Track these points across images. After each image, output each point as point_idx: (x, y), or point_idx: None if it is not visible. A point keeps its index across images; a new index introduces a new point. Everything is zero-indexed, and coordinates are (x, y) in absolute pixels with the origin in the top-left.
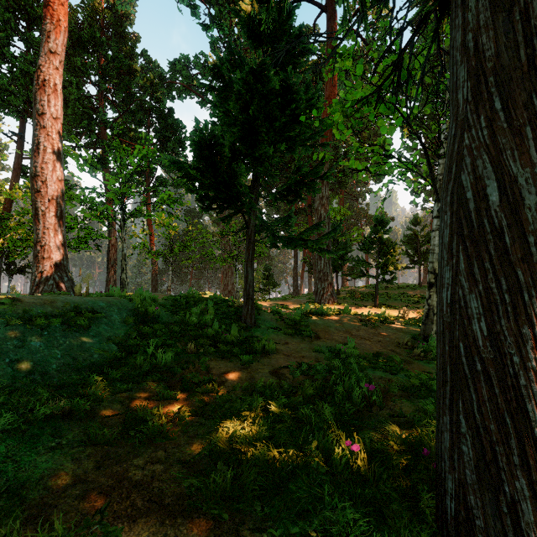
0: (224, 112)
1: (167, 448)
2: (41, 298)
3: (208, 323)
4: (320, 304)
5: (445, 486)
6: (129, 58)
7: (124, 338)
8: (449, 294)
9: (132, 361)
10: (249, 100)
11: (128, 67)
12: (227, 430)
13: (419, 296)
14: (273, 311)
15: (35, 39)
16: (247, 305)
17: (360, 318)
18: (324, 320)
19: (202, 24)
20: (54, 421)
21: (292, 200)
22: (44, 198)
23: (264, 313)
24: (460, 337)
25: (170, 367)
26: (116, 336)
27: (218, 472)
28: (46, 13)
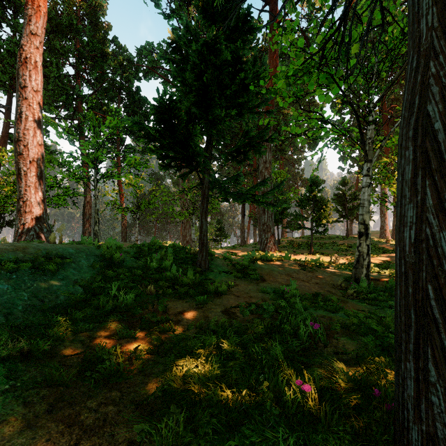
0: (181, 81)
1: (122, 388)
2: (14, 245)
3: (167, 267)
4: (264, 252)
5: (408, 436)
6: (102, 43)
7: (90, 281)
8: (413, 233)
9: (95, 302)
10: (203, 69)
11: (101, 51)
12: (181, 369)
13: (347, 245)
14: (225, 257)
15: (20, 25)
16: (202, 252)
17: (299, 263)
18: (268, 265)
19: (164, 14)
20: (12, 362)
21: (241, 161)
22: (26, 160)
23: (217, 259)
24: (427, 279)
25: (131, 307)
26: (82, 279)
27: (170, 416)
28: (28, 0)
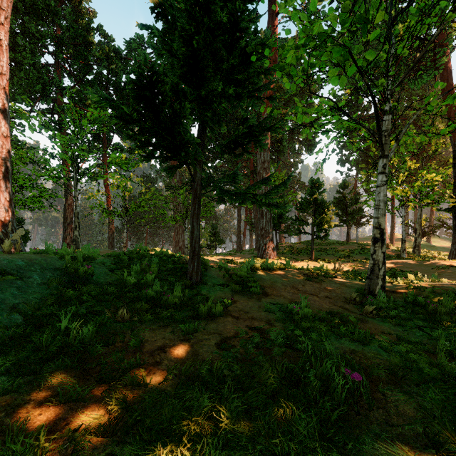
0: (166, 50)
1: None
2: None
3: (149, 282)
4: (263, 259)
5: None
6: (86, 32)
7: (37, 305)
8: None
9: (35, 339)
10: (193, 32)
11: (85, 39)
12: None
13: (349, 251)
14: (220, 267)
15: None
16: (193, 262)
17: (304, 272)
18: (270, 276)
19: None
20: None
21: (239, 155)
22: None
23: (211, 269)
24: None
25: (89, 344)
26: (27, 302)
27: None
28: None
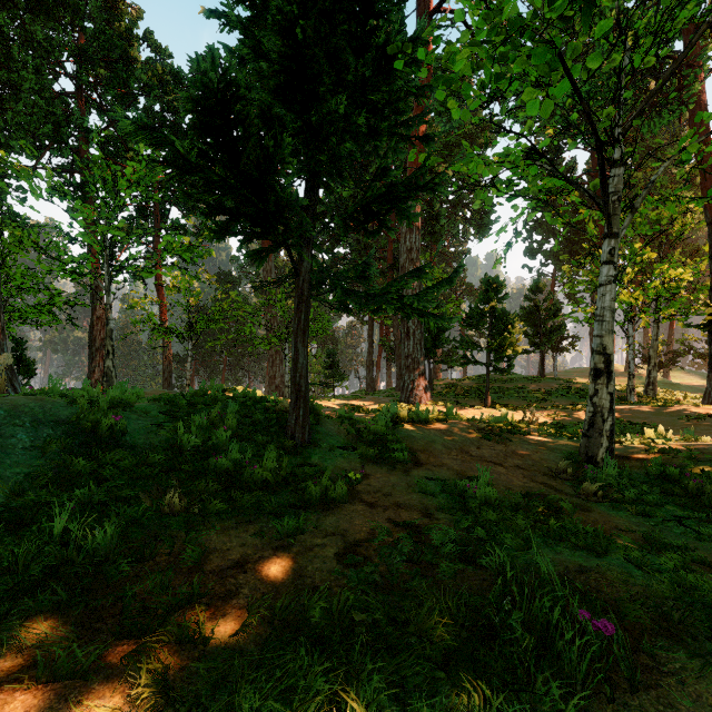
0: (250, 48)
1: None
2: None
3: (222, 443)
4: (409, 405)
5: None
6: (126, 42)
7: (19, 487)
8: None
9: (4, 552)
10: (297, 14)
11: (124, 54)
12: None
13: (545, 391)
14: (341, 417)
15: None
16: (297, 409)
17: (478, 426)
18: (423, 432)
19: None
20: None
21: (373, 232)
22: None
23: (326, 421)
24: None
25: (106, 559)
26: None
27: None
28: None
